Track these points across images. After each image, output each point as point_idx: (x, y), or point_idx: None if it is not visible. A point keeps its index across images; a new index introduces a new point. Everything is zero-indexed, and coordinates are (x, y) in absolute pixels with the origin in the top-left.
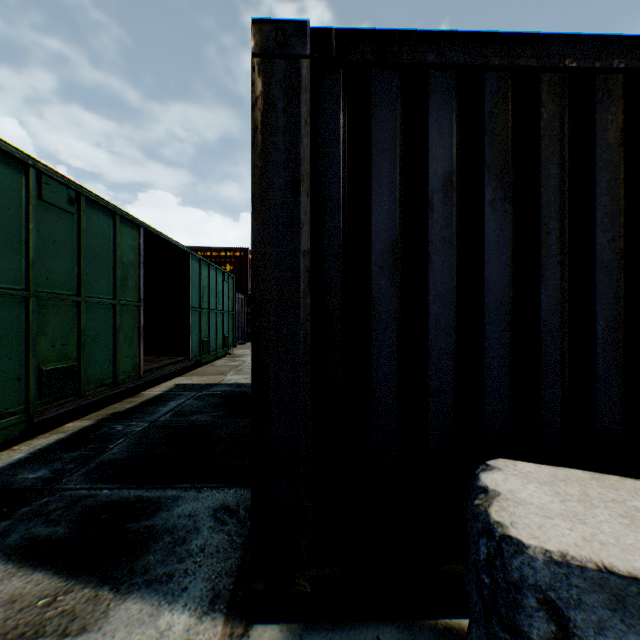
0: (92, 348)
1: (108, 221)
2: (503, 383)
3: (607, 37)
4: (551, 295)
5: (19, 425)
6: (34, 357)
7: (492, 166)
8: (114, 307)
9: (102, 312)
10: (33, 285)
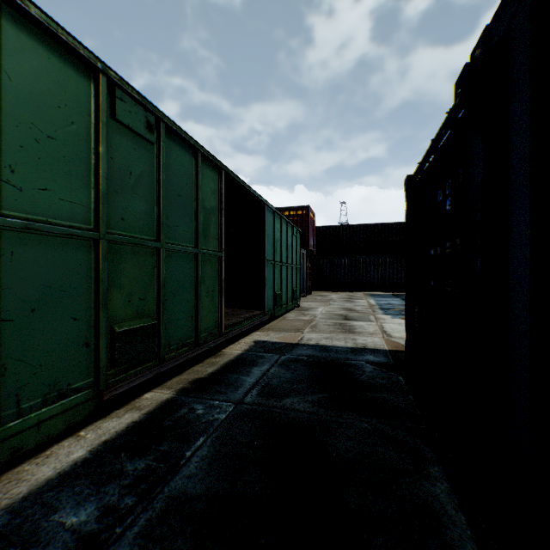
0: (172, 303)
1: (189, 159)
2: None
3: None
4: None
5: (85, 404)
6: (103, 316)
7: None
8: (195, 256)
9: (183, 262)
10: (102, 224)
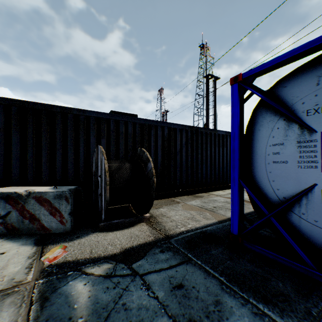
0: None
1: None
2: (18, 173)
3: (45, 103)
4: (31, 154)
5: None
6: None
7: (14, 126)
8: None
9: None
10: None
